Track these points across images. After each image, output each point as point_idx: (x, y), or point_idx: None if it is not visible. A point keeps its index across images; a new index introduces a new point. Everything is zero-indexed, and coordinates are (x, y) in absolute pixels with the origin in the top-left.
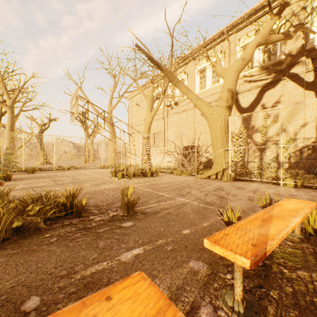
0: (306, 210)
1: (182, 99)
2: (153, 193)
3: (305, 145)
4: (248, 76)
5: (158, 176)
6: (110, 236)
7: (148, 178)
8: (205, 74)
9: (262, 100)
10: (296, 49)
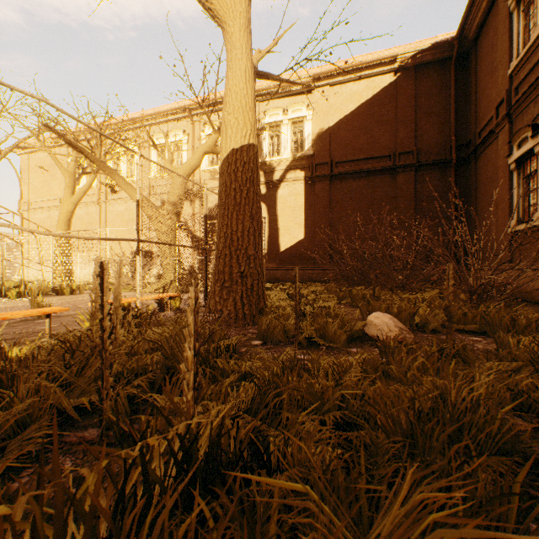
0: (163, 295)
1: (131, 180)
2: (70, 307)
3: None
4: (214, 172)
5: (84, 293)
6: (26, 325)
7: (65, 296)
8: (165, 154)
9: None
10: None
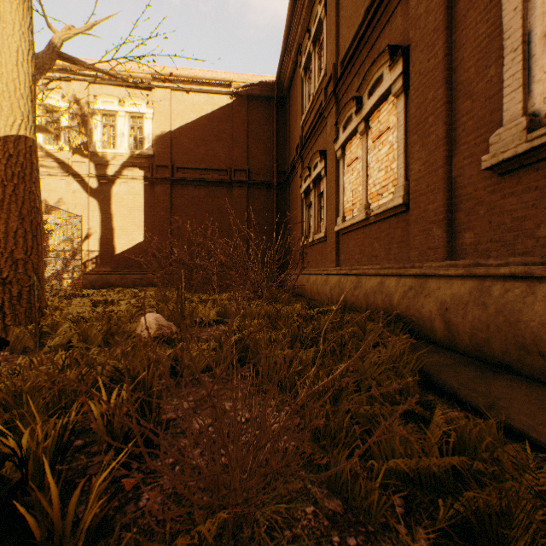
0: None
1: None
2: None
3: (91, 259)
4: None
5: None
6: None
7: None
8: None
9: (43, 193)
10: (81, 145)
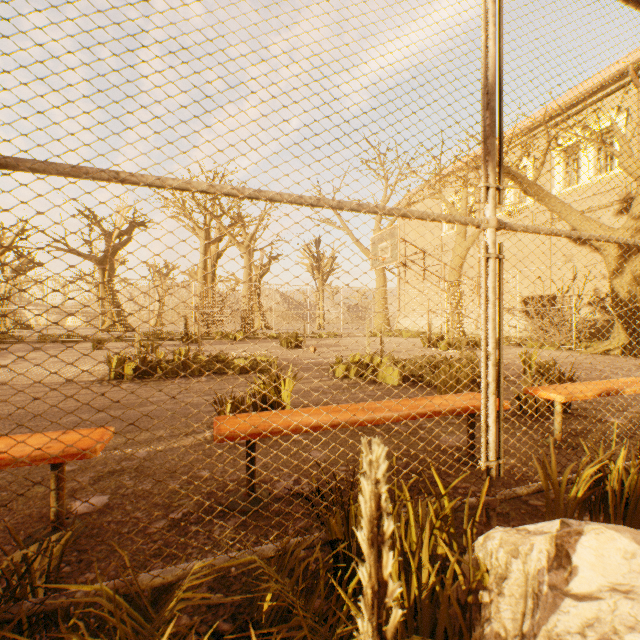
0: None
1: (520, 207)
2: None
3: None
4: None
5: None
6: None
7: None
8: (578, 155)
9: None
10: None
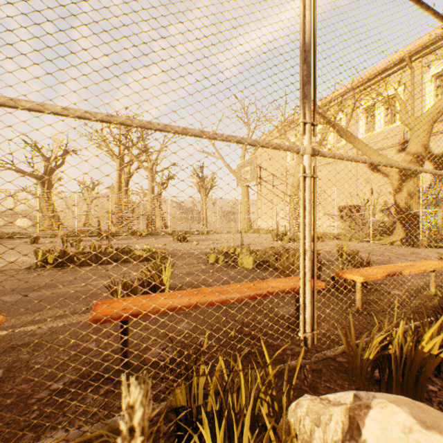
0: None
1: (337, 146)
2: None
3: None
4: None
5: (324, 241)
6: None
7: (316, 243)
8: (374, 112)
9: None
10: None
